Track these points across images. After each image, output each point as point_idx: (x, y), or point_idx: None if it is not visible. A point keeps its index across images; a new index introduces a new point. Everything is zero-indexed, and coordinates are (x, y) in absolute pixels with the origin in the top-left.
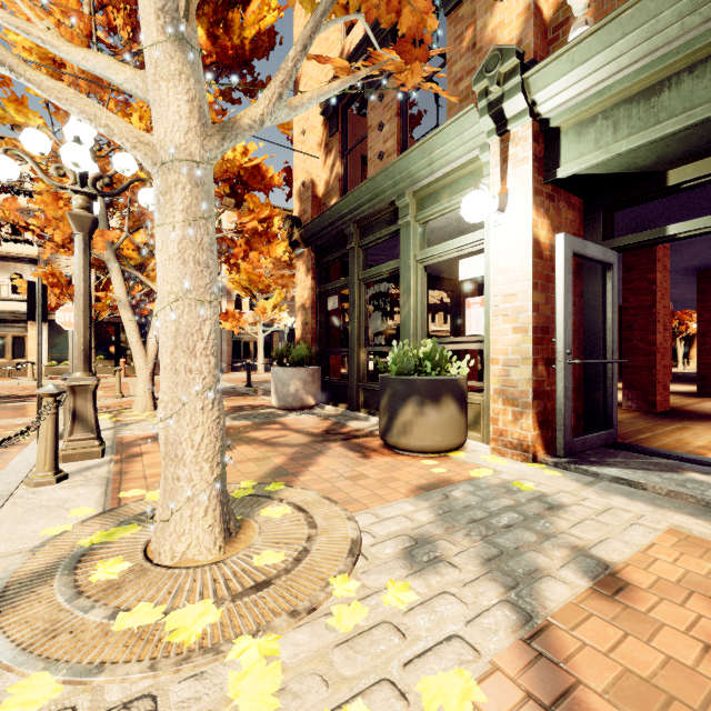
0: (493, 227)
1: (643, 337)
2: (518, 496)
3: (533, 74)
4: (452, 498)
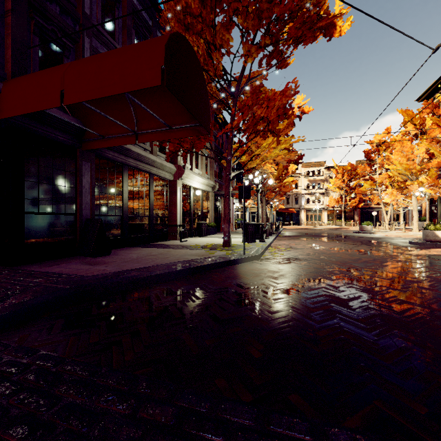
0: None
1: None
2: None
3: None
4: None
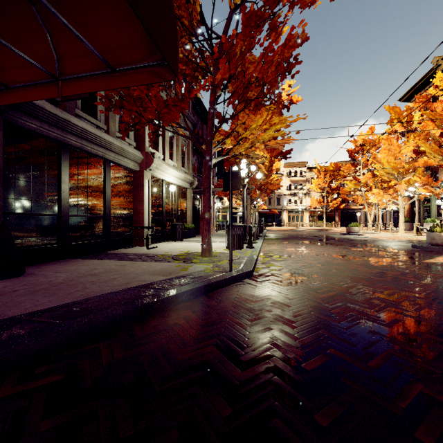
0: None
1: None
2: None
3: None
4: None
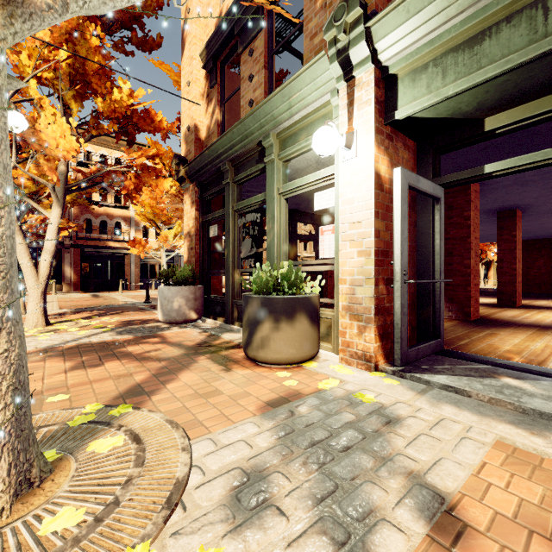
0: (342, 162)
1: (461, 261)
2: (359, 409)
3: (375, 24)
4: (297, 415)
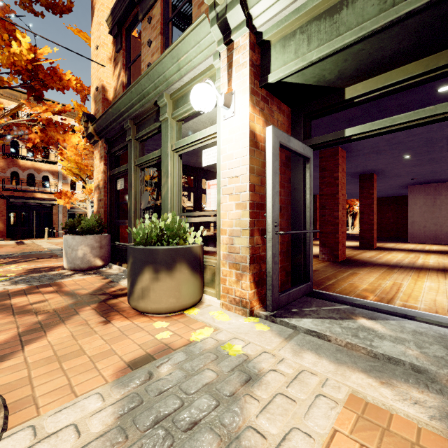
0: (223, 120)
1: (331, 213)
2: (223, 364)
3: None
4: (155, 378)
